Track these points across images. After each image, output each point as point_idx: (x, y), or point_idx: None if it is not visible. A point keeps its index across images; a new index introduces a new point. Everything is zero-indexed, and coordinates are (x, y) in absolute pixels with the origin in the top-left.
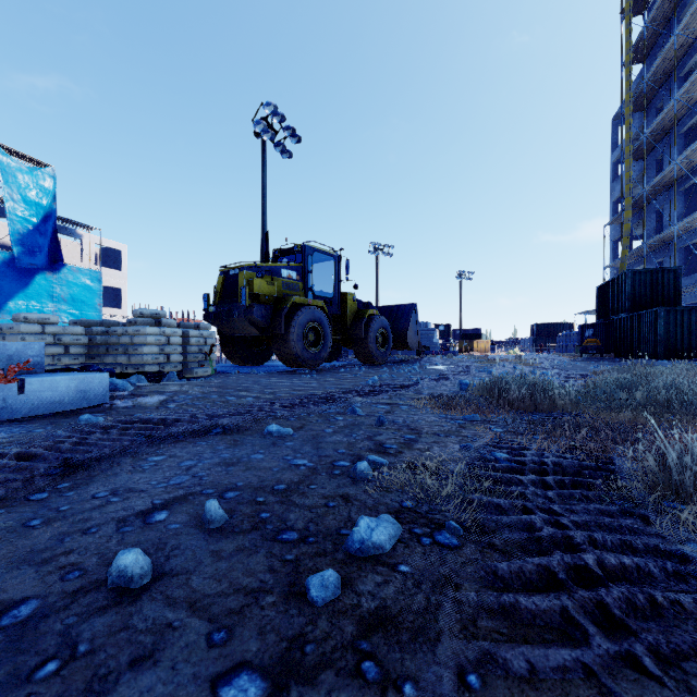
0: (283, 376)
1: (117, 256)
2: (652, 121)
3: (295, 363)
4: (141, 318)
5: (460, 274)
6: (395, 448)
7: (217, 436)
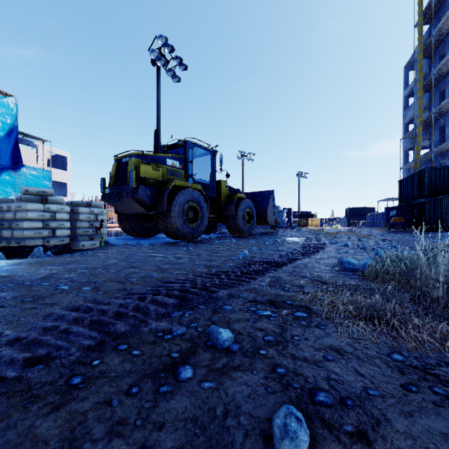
0: (162, 248)
1: (63, 160)
2: (436, 64)
3: (176, 236)
4: (25, 195)
5: (298, 174)
6: None
7: None
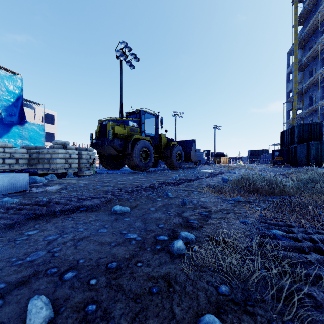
0: (129, 174)
1: (52, 118)
2: (307, 53)
3: (136, 168)
4: (56, 145)
5: (214, 127)
6: (197, 223)
7: (81, 213)
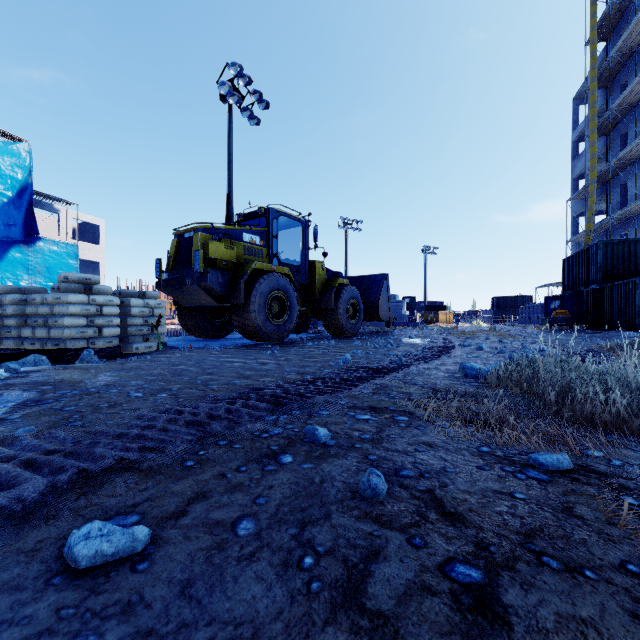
0: (239, 352)
1: (95, 231)
2: (616, 97)
3: (257, 336)
4: (65, 283)
5: (425, 249)
6: None
7: None
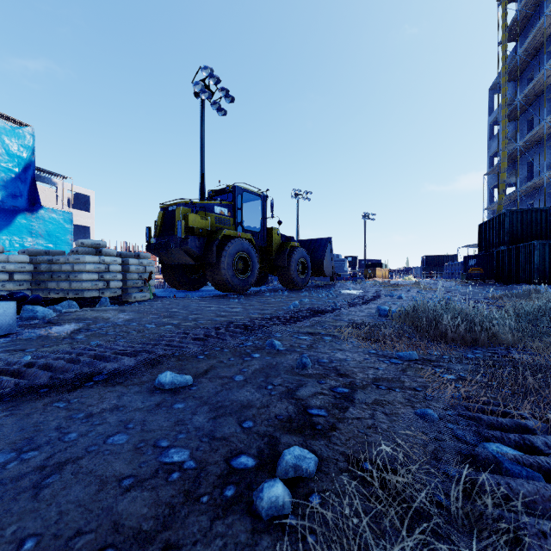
0: (213, 300)
1: (86, 200)
2: (524, 89)
3: (226, 288)
4: (81, 248)
5: (364, 216)
6: (325, 416)
7: (92, 388)
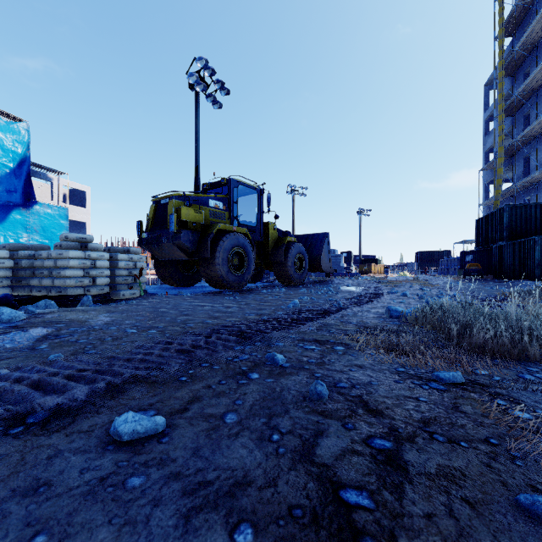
0: (207, 298)
1: (82, 196)
2: (520, 84)
3: (221, 285)
4: (65, 242)
5: (360, 212)
6: (372, 510)
7: (16, 440)
